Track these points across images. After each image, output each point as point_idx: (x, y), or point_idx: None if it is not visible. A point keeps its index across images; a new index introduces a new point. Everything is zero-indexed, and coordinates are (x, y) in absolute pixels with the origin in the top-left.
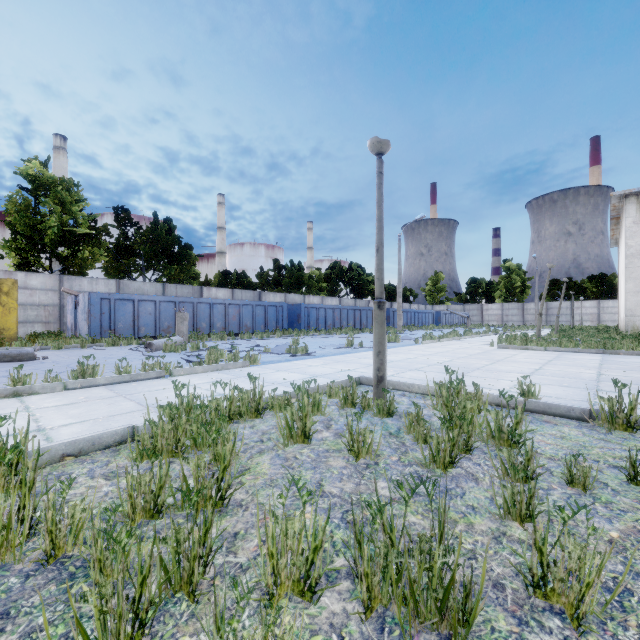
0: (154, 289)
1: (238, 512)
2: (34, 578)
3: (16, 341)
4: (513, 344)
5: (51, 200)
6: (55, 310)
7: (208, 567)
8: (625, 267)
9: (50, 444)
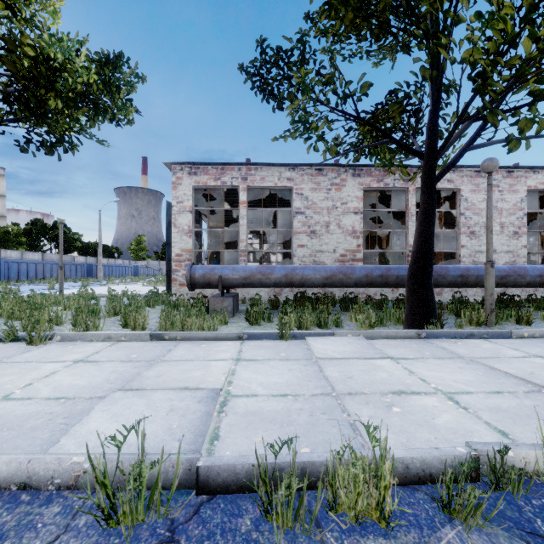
0: None
1: None
2: None
3: None
4: (151, 284)
5: None
6: None
7: None
8: None
9: None
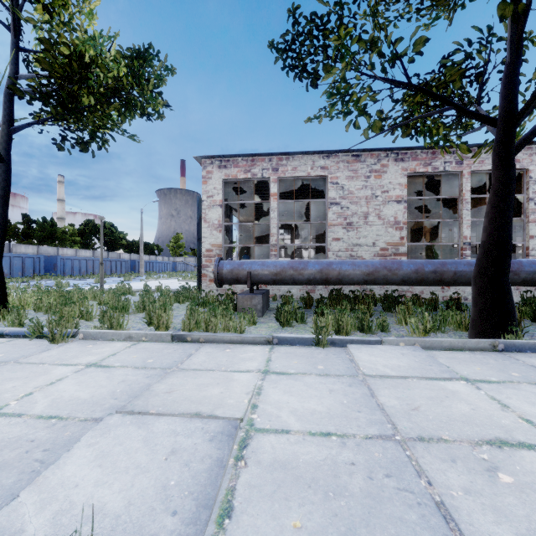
0: None
1: None
2: None
3: None
4: (186, 279)
5: None
6: None
7: None
8: None
9: None
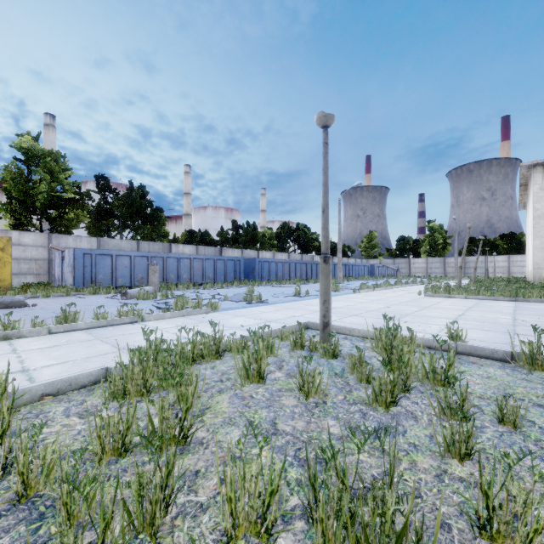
0: (130, 246)
1: (199, 450)
2: (5, 518)
3: (10, 290)
4: (438, 293)
5: (41, 169)
6: (45, 264)
7: (170, 506)
8: (533, 227)
9: (30, 385)
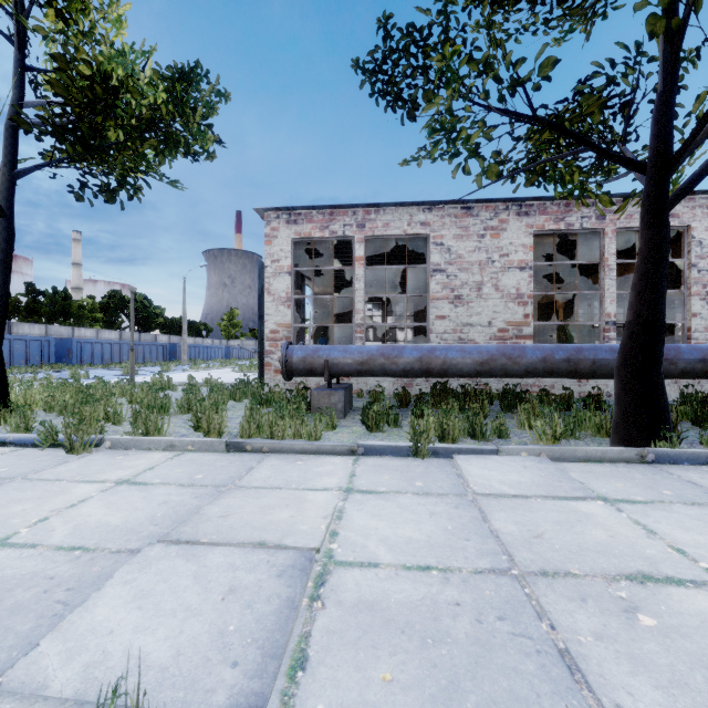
0: None
1: None
2: None
3: None
4: (244, 369)
5: None
6: None
7: None
8: None
9: None
